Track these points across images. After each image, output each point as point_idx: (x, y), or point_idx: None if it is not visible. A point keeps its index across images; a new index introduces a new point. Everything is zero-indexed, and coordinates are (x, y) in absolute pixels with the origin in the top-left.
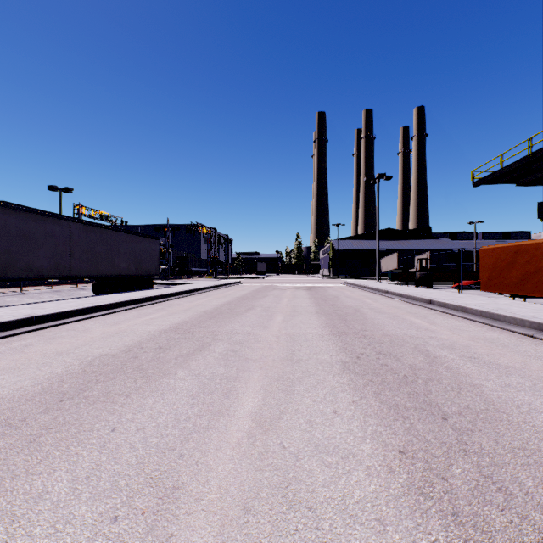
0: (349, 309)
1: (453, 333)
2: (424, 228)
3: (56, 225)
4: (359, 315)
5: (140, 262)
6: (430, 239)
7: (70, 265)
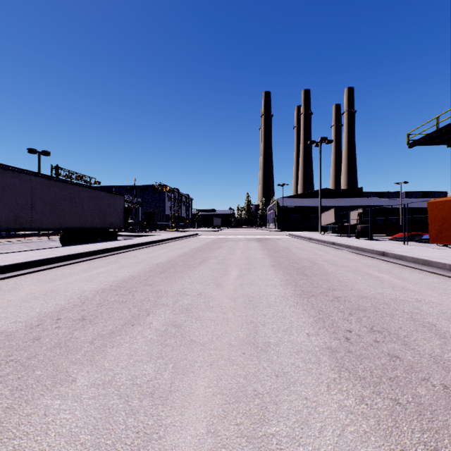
0: (304, 261)
1: (438, 293)
2: (356, 188)
3: (16, 178)
4: (317, 268)
5: (104, 216)
6: (361, 197)
7: (32, 218)
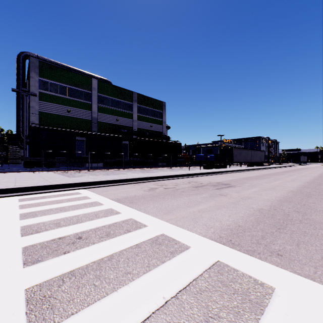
0: None
1: None
2: None
3: (250, 151)
4: None
5: (260, 158)
6: None
7: (251, 160)
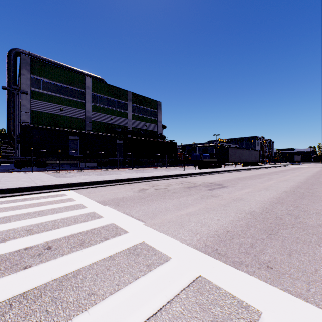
0: None
1: None
2: None
3: (244, 151)
4: None
5: (255, 158)
6: None
7: (246, 159)
